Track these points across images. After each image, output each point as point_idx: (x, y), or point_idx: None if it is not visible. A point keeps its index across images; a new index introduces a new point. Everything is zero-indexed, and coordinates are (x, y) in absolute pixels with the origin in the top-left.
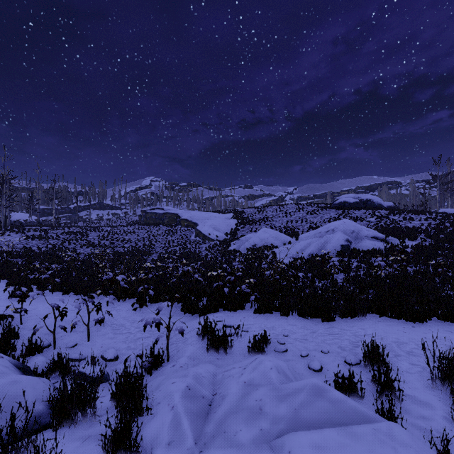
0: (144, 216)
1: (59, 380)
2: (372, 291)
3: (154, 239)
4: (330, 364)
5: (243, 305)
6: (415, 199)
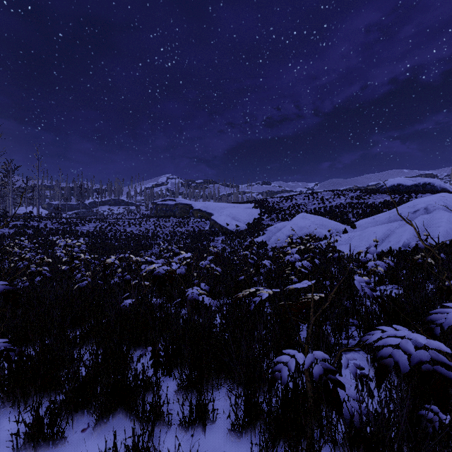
0: (154, 208)
1: None
2: None
3: (161, 231)
4: None
5: None
6: None
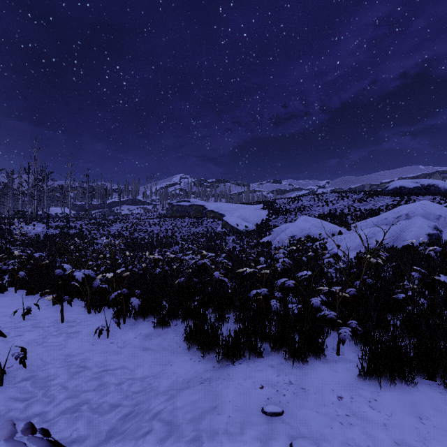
0: (170, 208)
1: None
2: None
3: (178, 231)
4: None
5: (320, 347)
6: None
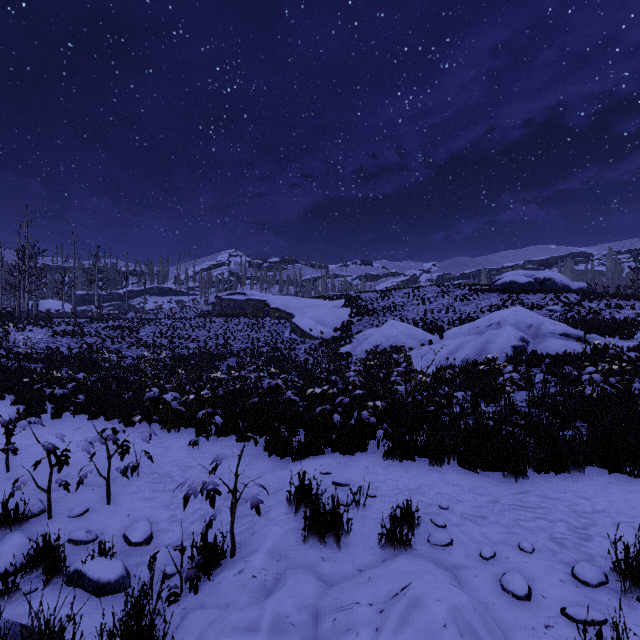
0: (219, 303)
1: (41, 586)
2: (579, 424)
3: (232, 336)
4: (545, 580)
5: (365, 444)
6: (617, 278)
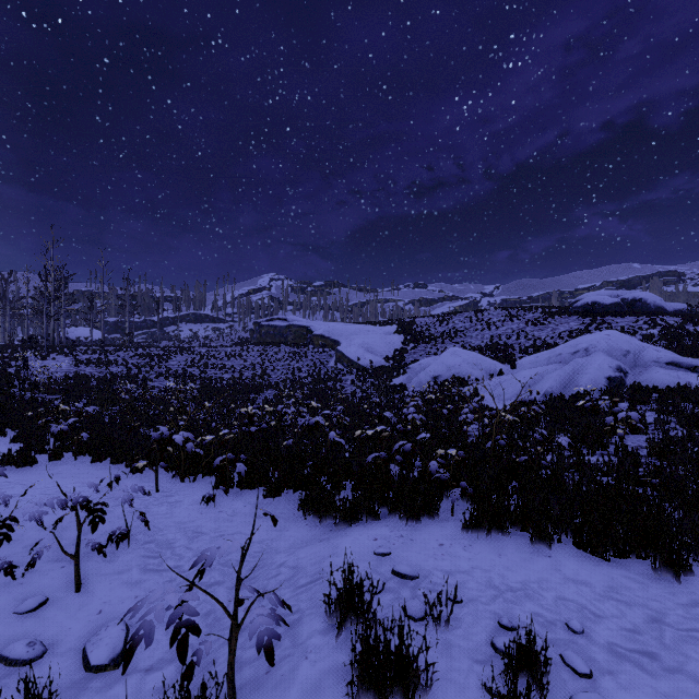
0: (257, 330)
1: None
2: None
3: (271, 366)
4: None
5: (434, 508)
6: None
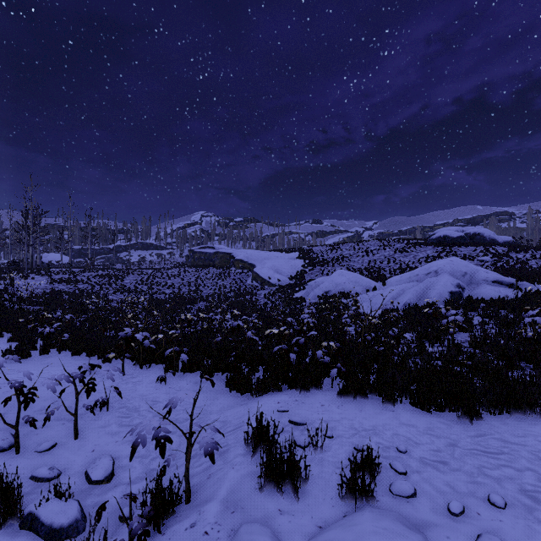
0: (191, 256)
1: None
2: (523, 364)
3: (203, 284)
4: None
5: (319, 382)
6: (538, 233)
